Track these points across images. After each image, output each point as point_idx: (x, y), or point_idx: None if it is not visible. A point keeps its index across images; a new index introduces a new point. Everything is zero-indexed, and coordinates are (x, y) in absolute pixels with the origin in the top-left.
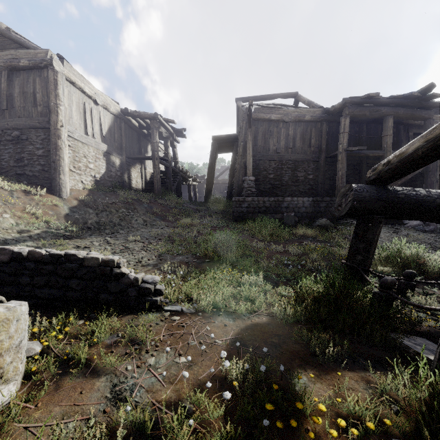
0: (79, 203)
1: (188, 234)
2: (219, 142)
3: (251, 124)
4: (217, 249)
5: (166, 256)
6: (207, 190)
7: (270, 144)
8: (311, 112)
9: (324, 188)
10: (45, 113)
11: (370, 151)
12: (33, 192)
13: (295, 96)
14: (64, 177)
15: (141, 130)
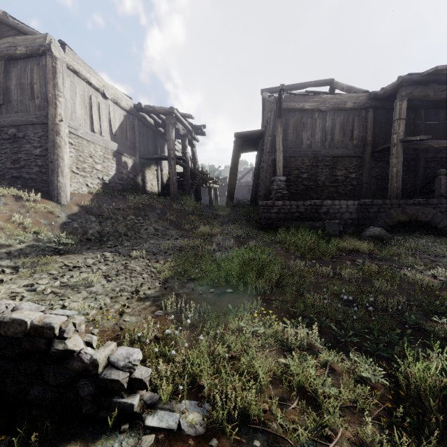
0: (80, 210)
1: (205, 247)
2: (242, 140)
3: (281, 114)
4: (243, 273)
5: (173, 282)
6: (229, 192)
7: (303, 138)
8: (354, 98)
9: (369, 188)
10: (43, 107)
11: (435, 141)
12: (25, 198)
13: (331, 83)
14: (63, 180)
15: (158, 129)
